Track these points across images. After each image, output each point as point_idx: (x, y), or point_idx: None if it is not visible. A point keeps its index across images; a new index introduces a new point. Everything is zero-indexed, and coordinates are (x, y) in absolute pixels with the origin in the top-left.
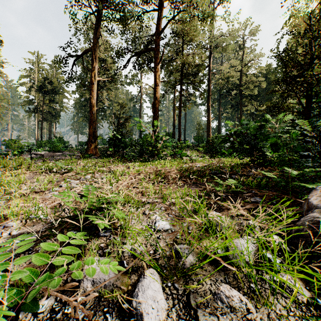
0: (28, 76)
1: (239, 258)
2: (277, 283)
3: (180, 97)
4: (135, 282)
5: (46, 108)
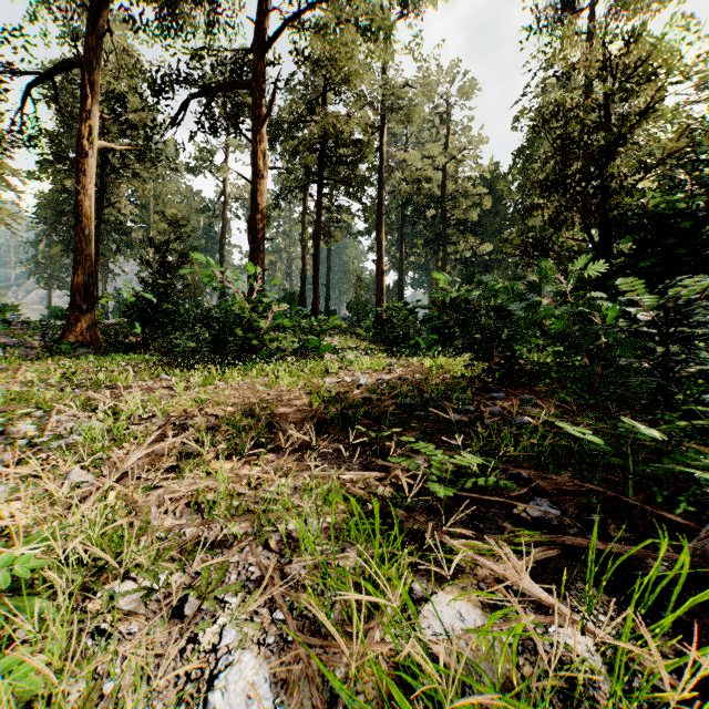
0: None
1: None
2: None
3: (318, 210)
4: None
5: None
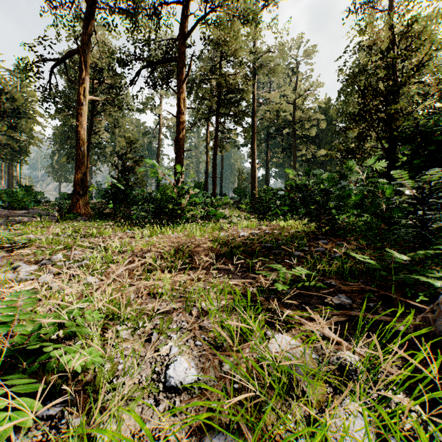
0: None
1: None
2: None
3: (216, 132)
4: None
5: (3, 138)
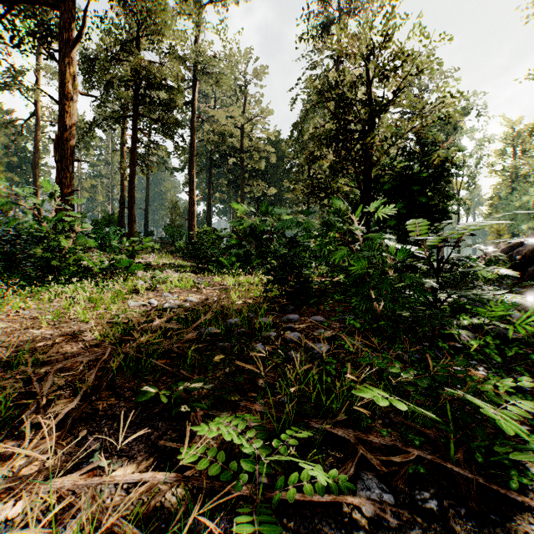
0: None
1: None
2: None
3: (134, 142)
4: None
5: None
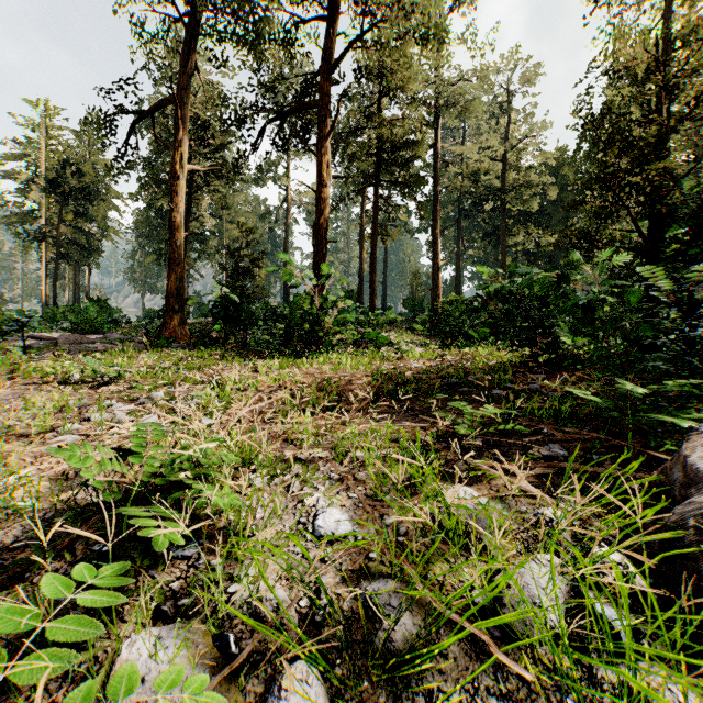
0: (23, 158)
1: (530, 619)
2: (633, 693)
3: (375, 212)
4: (257, 702)
5: (67, 231)
